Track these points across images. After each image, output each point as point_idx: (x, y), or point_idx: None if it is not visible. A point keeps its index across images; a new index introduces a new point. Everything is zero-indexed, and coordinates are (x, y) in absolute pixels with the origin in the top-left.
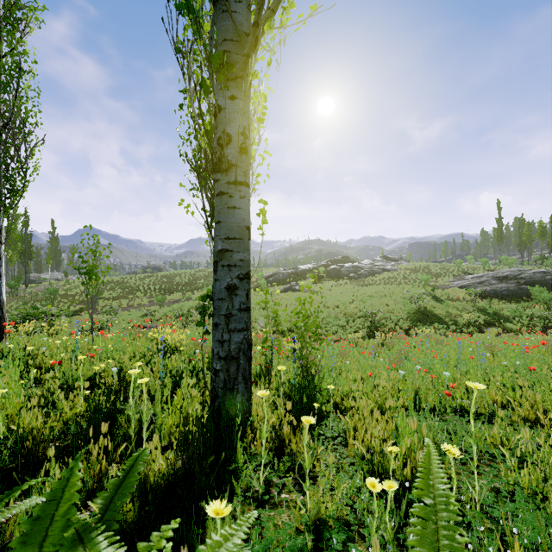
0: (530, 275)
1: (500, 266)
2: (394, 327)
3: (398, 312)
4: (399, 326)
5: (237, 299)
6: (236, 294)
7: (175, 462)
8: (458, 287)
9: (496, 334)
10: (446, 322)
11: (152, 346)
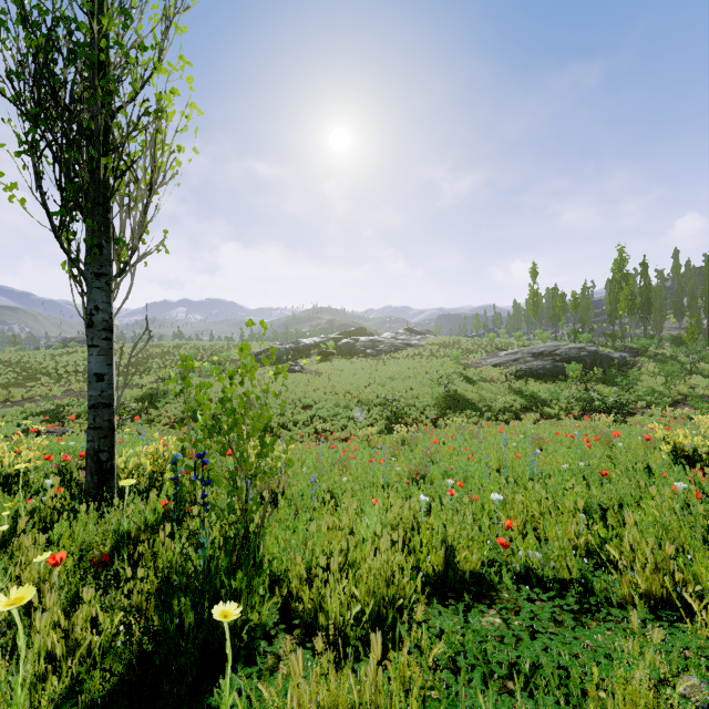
0: (566, 351)
1: (535, 342)
2: (419, 416)
3: (425, 397)
4: (426, 415)
5: None
6: None
7: None
8: (492, 366)
9: (534, 420)
10: (479, 408)
11: None
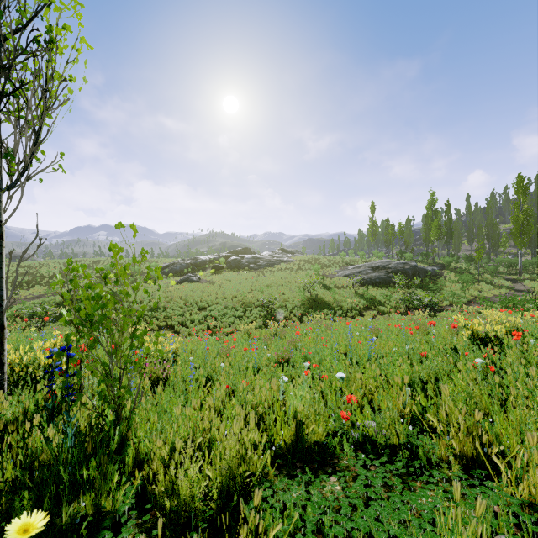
0: (395, 265)
1: (373, 259)
2: (289, 315)
3: (293, 300)
4: (294, 313)
5: None
6: None
7: None
8: (343, 276)
9: (373, 316)
10: (334, 307)
11: None
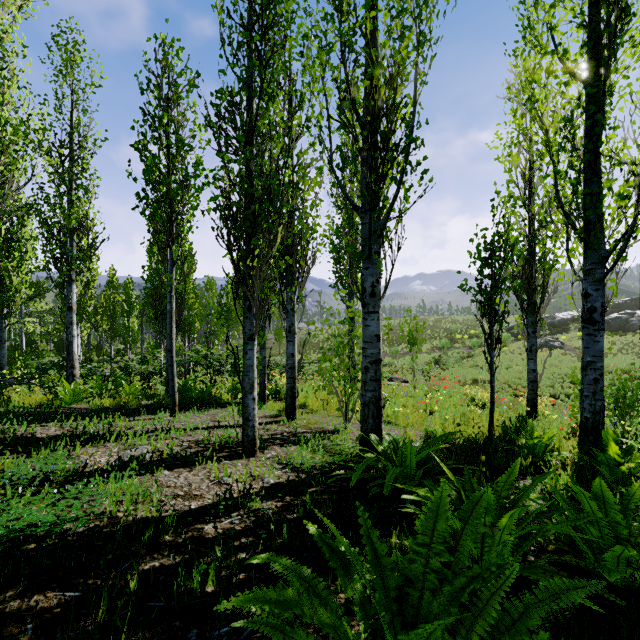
0: None
1: None
2: None
3: None
4: None
5: (599, 385)
6: (599, 383)
7: (577, 451)
8: None
9: None
10: None
11: (459, 398)
